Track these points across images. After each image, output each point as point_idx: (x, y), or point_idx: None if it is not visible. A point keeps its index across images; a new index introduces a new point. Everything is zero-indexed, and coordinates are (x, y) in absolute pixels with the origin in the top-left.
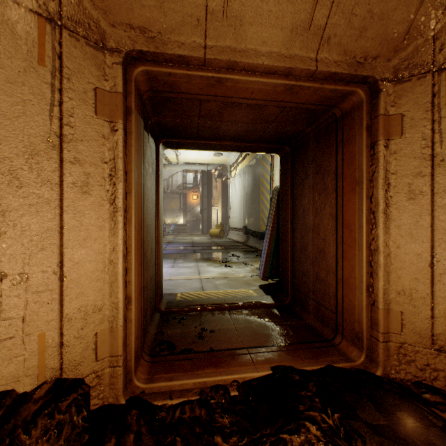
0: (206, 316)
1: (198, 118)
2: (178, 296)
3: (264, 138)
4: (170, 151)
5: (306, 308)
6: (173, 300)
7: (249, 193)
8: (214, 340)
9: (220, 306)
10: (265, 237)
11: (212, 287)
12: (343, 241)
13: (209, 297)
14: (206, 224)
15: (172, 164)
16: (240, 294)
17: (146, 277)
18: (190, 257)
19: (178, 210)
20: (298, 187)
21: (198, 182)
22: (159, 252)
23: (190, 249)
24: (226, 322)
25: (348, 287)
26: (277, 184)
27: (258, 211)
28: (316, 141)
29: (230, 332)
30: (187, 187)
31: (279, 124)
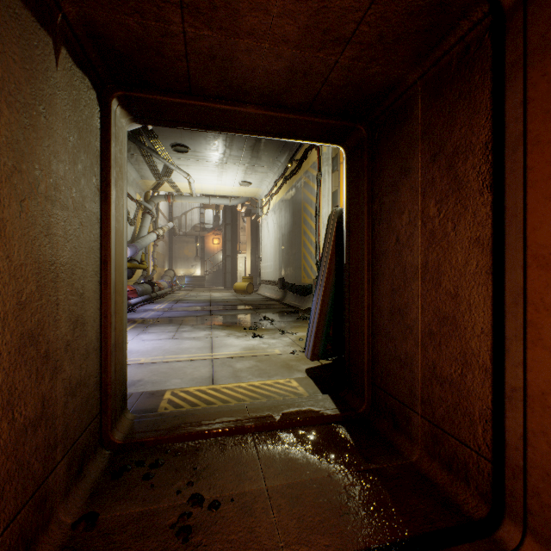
0: (208, 452)
1: (182, 16)
2: (164, 399)
3: (323, 100)
4: (180, 177)
5: (404, 428)
6: (153, 408)
7: (287, 234)
8: (216, 542)
9: (238, 427)
10: (315, 292)
11: (229, 375)
12: (526, 299)
13: (220, 401)
14: (230, 276)
15: (184, 196)
16: (276, 390)
17: (41, 392)
18: (203, 322)
19: (193, 258)
20: (385, 198)
21: (221, 221)
22: (112, 323)
23: (205, 309)
24: (247, 470)
25: (549, 414)
26: (324, 220)
27: (299, 258)
28: (432, 94)
29: (255, 507)
30: (205, 228)
31: (358, 52)
